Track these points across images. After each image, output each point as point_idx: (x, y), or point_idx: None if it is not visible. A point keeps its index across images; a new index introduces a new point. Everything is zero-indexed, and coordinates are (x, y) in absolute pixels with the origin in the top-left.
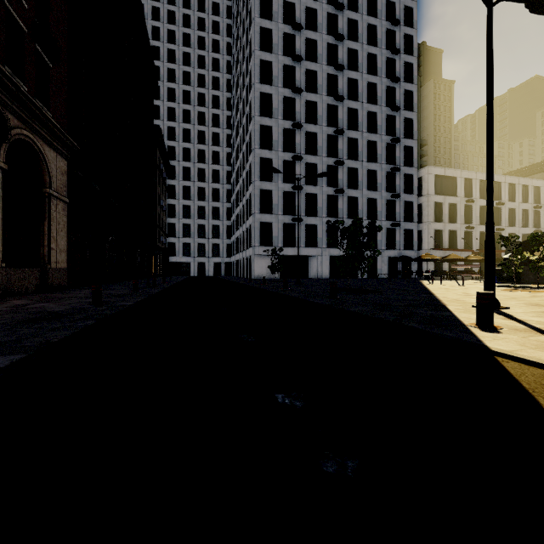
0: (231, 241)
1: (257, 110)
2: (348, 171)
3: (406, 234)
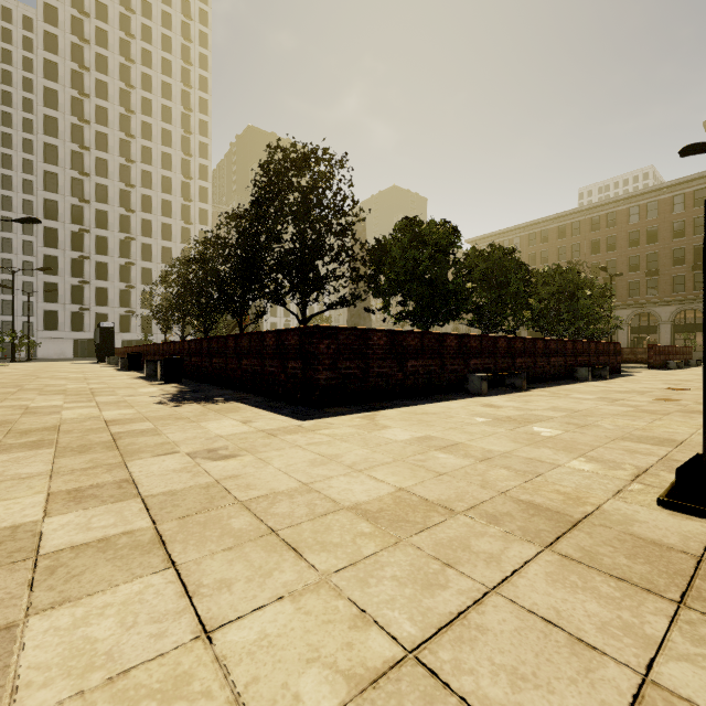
0: None
1: (41, 213)
2: (144, 270)
3: None
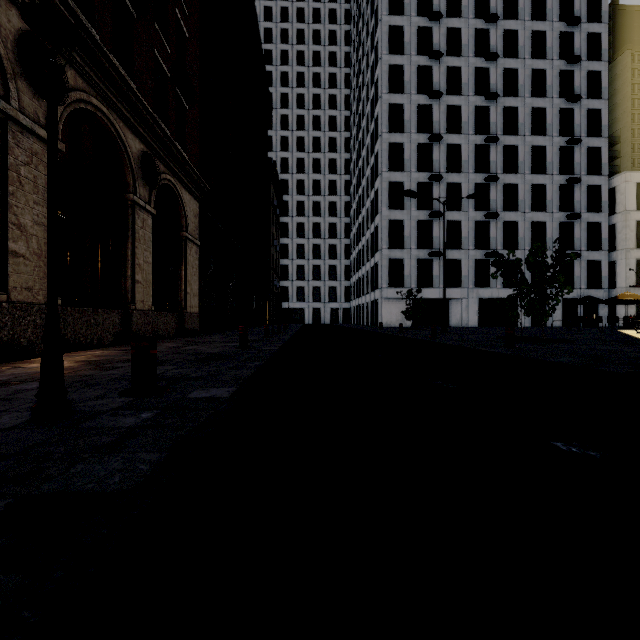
0: (351, 283)
1: (386, 125)
2: (504, 188)
3: (590, 267)
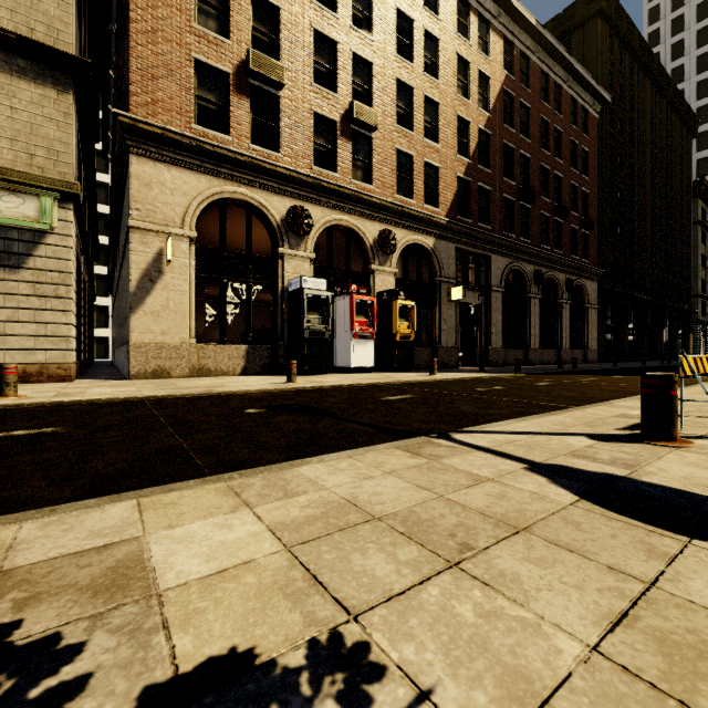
0: None
1: None
2: None
3: None
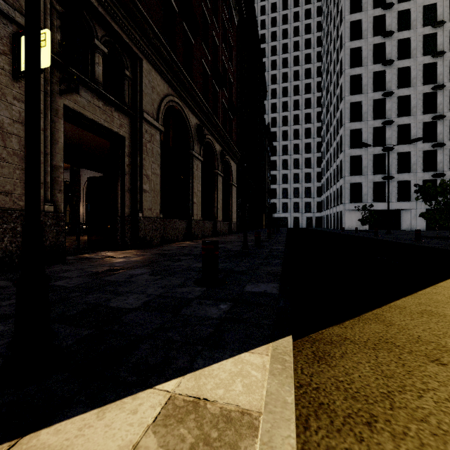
0: (321, 199)
1: (347, 91)
2: None
3: None
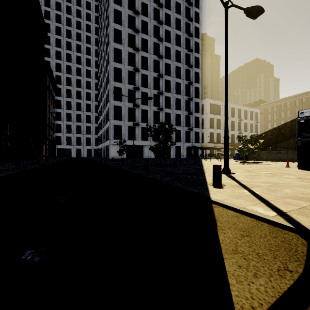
0: (98, 136)
1: (112, 58)
2: (165, 98)
3: (196, 134)
